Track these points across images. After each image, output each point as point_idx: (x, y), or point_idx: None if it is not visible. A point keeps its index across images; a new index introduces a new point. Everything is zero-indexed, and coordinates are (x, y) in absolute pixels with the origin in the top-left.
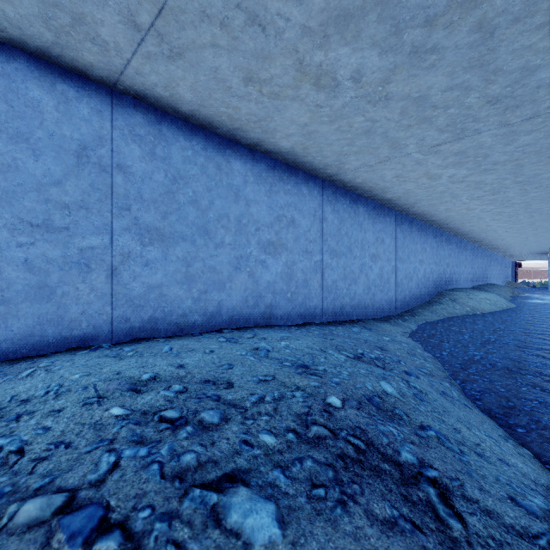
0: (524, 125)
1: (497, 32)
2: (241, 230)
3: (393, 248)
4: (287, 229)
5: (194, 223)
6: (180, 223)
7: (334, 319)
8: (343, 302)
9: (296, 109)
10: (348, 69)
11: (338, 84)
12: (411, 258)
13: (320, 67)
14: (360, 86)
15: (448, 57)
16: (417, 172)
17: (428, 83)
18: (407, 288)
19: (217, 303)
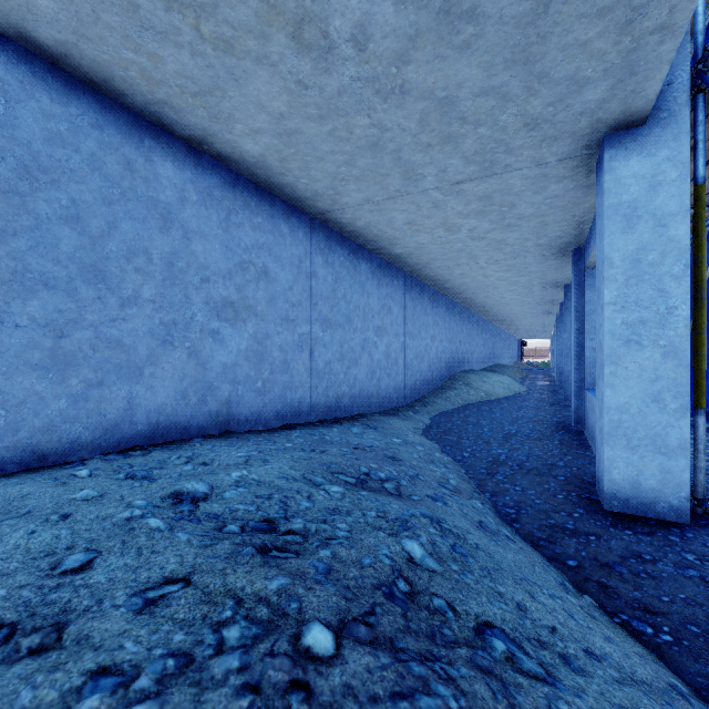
0: (558, 167)
1: (552, 6)
2: (175, 279)
3: (402, 320)
4: (256, 283)
5: (74, 257)
6: (40, 256)
7: (328, 416)
8: (339, 391)
9: (264, 82)
10: (347, 18)
11: (331, 47)
12: (422, 333)
13: (301, 2)
14: (365, 58)
15: (488, 34)
16: (433, 219)
17: (459, 77)
18: (418, 370)
19: (126, 403)
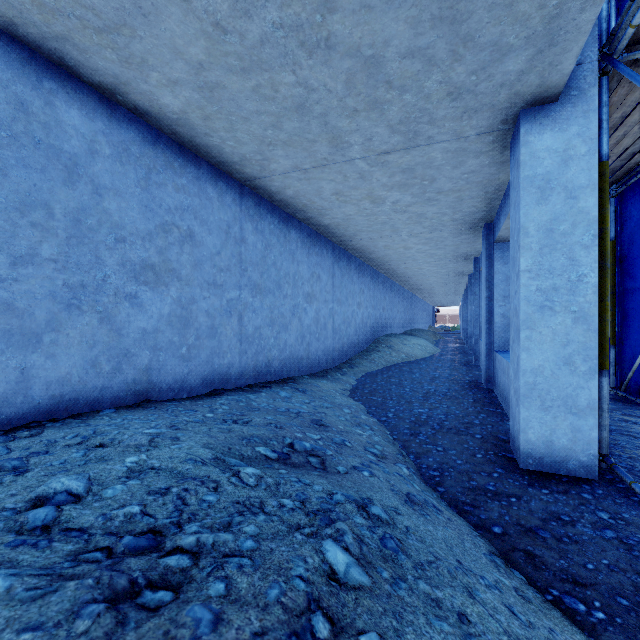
0: (476, 142)
1: None
2: (83, 238)
3: (330, 287)
4: (180, 246)
5: None
6: None
7: (257, 380)
8: (269, 355)
9: (177, 21)
10: None
11: None
12: (349, 300)
13: None
14: (288, 1)
15: None
16: (360, 190)
17: (385, 33)
18: (346, 335)
19: (19, 374)
